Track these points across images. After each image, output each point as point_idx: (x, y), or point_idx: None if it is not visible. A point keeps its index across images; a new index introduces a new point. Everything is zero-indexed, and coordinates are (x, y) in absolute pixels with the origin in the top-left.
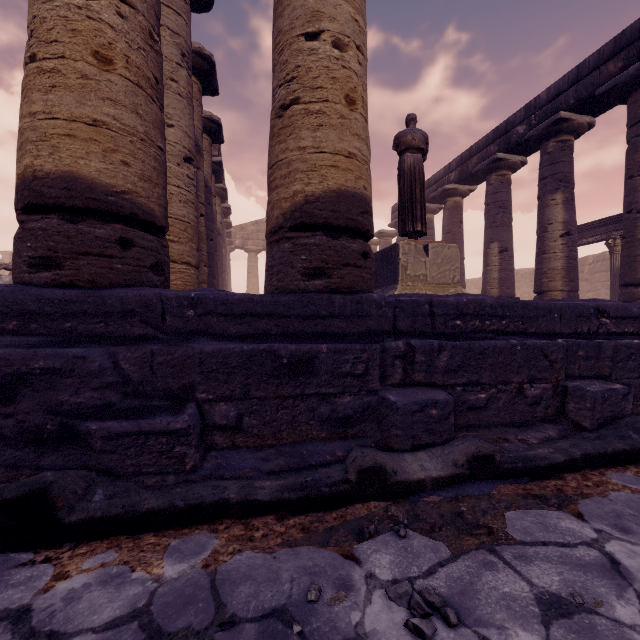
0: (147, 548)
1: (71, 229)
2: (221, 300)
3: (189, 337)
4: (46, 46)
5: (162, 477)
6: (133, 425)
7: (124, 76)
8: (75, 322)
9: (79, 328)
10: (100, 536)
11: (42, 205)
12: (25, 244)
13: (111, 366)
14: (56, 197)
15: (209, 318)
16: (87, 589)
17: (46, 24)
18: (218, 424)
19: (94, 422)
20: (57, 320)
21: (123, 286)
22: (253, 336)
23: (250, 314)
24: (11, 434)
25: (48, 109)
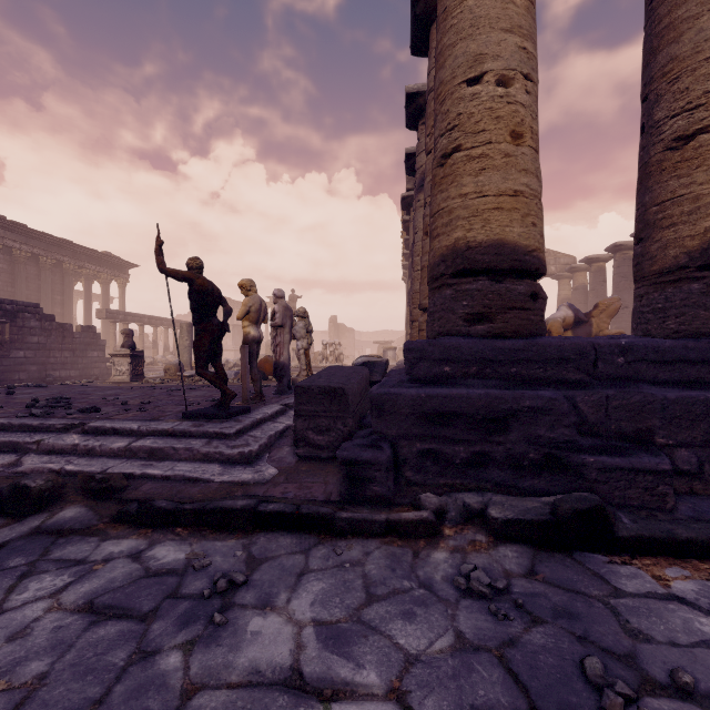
0: (709, 571)
1: (501, 288)
2: (650, 347)
3: (622, 383)
4: (474, 137)
5: (646, 511)
6: (622, 461)
7: (530, 146)
8: (517, 368)
9: (520, 373)
10: (646, 553)
11: (472, 270)
12: (460, 303)
13: (572, 407)
14: (488, 262)
15: (637, 365)
16: (706, 593)
17: (473, 118)
18: (677, 469)
19: (584, 455)
20: (503, 366)
21: (535, 335)
22: (684, 383)
23: (680, 361)
24: (497, 458)
25: (478, 189)
